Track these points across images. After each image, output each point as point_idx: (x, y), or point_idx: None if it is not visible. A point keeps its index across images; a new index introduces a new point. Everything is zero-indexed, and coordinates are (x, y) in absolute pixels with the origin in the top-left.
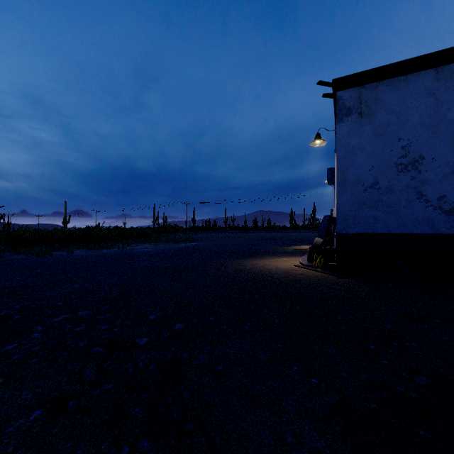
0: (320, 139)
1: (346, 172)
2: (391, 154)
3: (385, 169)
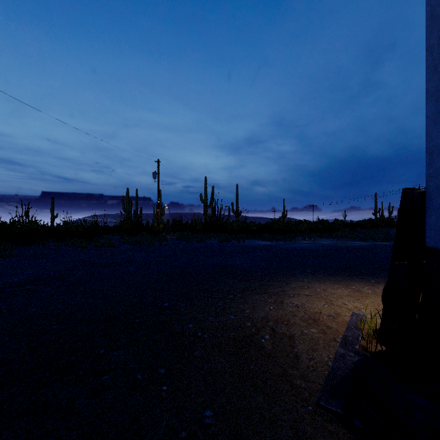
0: None
1: None
2: None
3: None
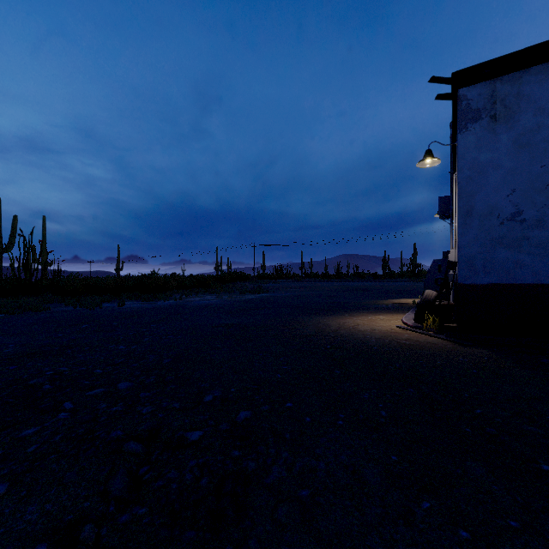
0: (432, 157)
1: (472, 199)
2: (543, 171)
3: (533, 193)
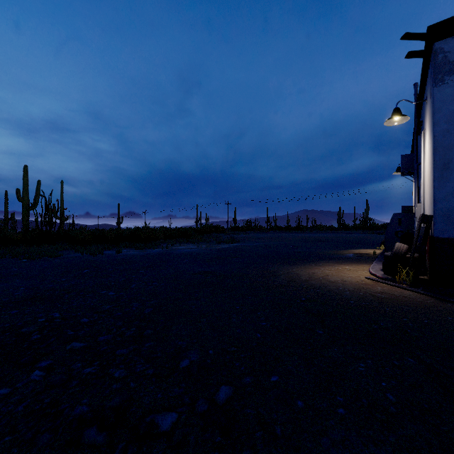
0: (401, 114)
1: (450, 152)
2: None
3: None
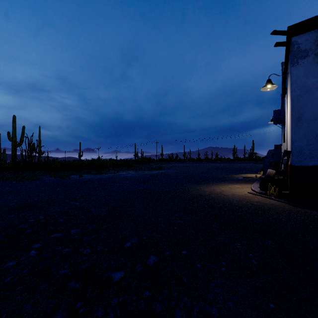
0: (272, 83)
1: (302, 109)
2: None
3: None
